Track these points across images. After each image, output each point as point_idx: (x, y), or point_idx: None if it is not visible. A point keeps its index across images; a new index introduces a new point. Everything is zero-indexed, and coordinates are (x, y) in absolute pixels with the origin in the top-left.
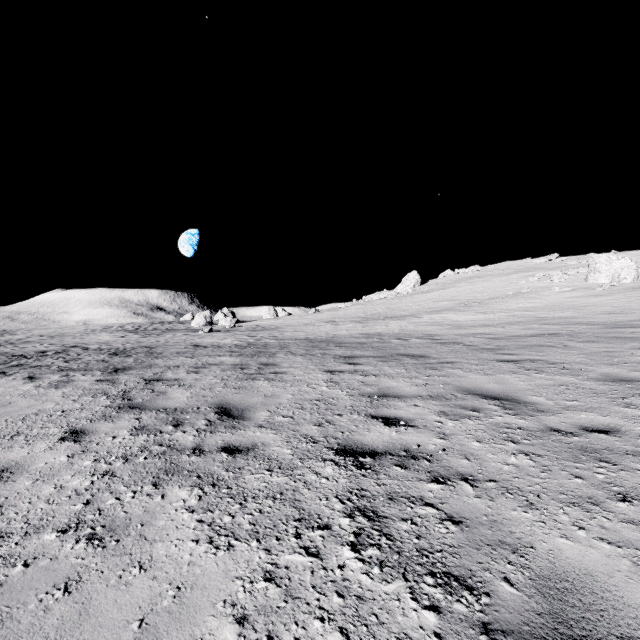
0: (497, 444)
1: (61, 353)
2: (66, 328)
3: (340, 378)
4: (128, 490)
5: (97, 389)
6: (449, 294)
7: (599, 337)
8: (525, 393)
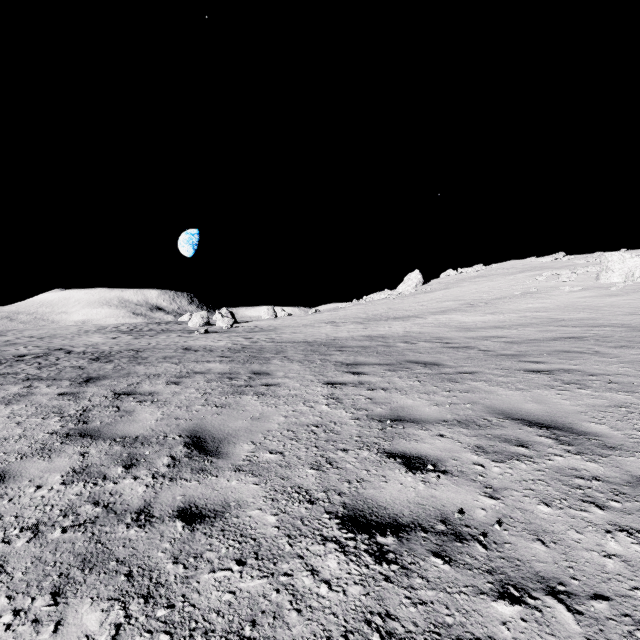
0: (575, 510)
1: (40, 357)
2: (59, 329)
3: (343, 393)
4: (8, 607)
5: (54, 406)
6: (453, 294)
7: (631, 341)
8: (578, 418)
